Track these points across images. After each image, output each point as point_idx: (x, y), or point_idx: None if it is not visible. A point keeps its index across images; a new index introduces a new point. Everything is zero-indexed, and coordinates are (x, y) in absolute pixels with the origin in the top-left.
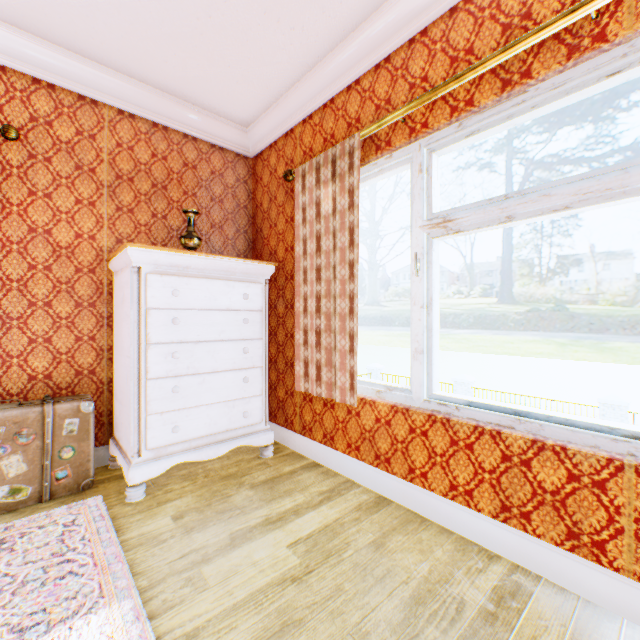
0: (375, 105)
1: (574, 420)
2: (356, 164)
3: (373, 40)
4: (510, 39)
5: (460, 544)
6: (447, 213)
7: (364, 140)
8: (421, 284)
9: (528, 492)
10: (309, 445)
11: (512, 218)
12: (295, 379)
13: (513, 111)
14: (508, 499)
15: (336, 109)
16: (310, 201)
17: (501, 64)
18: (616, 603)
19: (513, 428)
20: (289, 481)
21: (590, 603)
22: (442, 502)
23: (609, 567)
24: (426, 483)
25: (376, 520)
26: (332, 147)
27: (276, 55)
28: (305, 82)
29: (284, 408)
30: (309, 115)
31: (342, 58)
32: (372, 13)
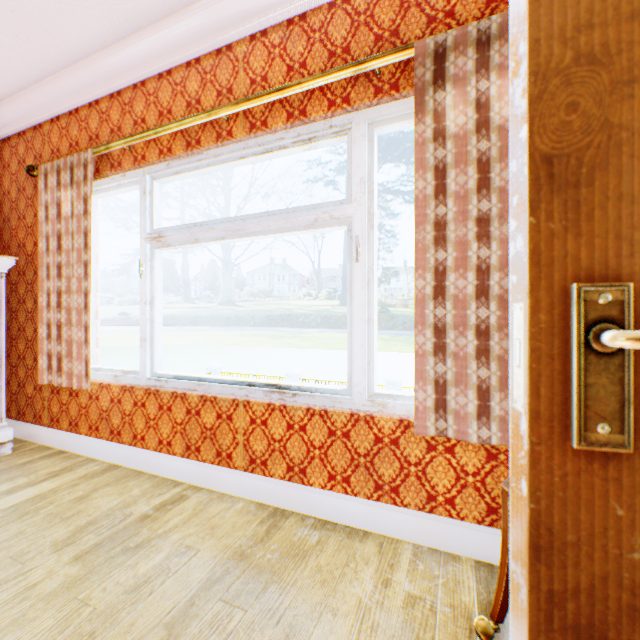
0: (111, 128)
1: (227, 379)
2: (90, 176)
3: (106, 72)
4: (191, 114)
5: (159, 482)
6: (164, 230)
7: (103, 156)
8: (146, 285)
9: (200, 432)
10: (57, 436)
11: (199, 241)
12: (39, 373)
13: (199, 164)
14: (190, 441)
15: (81, 120)
16: (53, 200)
17: (187, 129)
18: (236, 489)
19: (197, 390)
20: (18, 470)
21: (225, 494)
22: (154, 456)
23: (234, 468)
24: (145, 444)
25: (95, 481)
26: (71, 155)
27: (5, 51)
28: (48, 85)
29: (34, 404)
30: (57, 116)
31: (81, 77)
32: (102, 50)
